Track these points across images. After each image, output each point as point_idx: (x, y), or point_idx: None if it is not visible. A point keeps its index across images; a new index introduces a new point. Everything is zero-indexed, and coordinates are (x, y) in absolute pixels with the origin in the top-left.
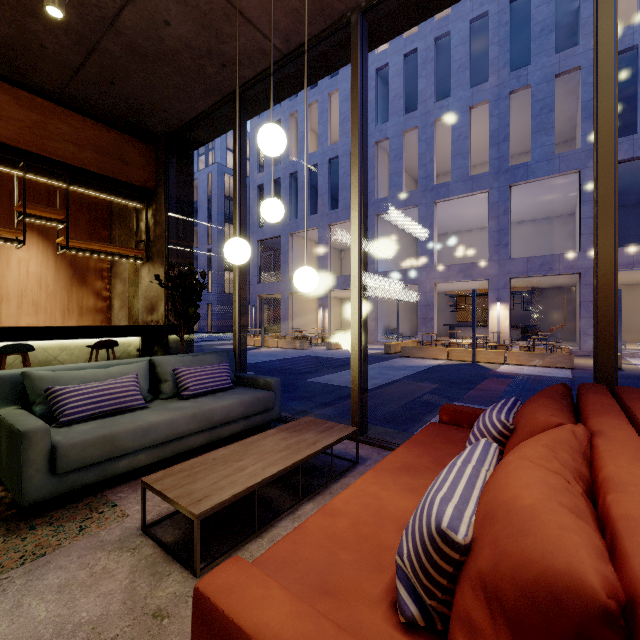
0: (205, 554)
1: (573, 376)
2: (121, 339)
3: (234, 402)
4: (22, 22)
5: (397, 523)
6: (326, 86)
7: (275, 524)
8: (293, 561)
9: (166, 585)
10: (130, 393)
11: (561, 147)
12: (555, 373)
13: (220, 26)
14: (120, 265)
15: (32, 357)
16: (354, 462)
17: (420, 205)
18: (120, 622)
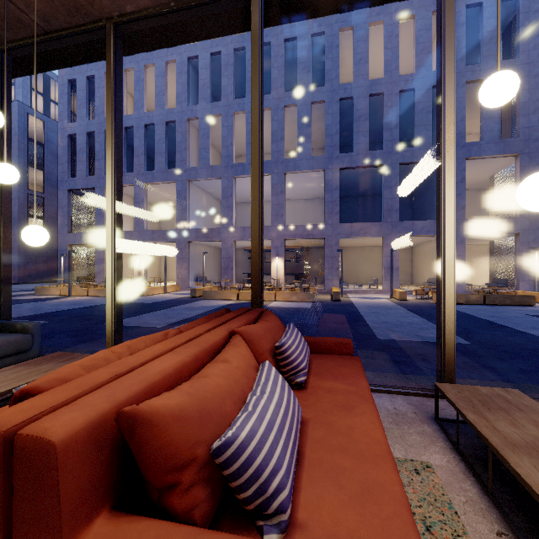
0: None
1: (311, 307)
2: None
3: None
4: None
5: None
6: (142, 58)
7: None
8: None
9: None
10: None
11: (319, 151)
12: (302, 305)
13: None
14: None
15: None
16: None
17: (223, 178)
18: None
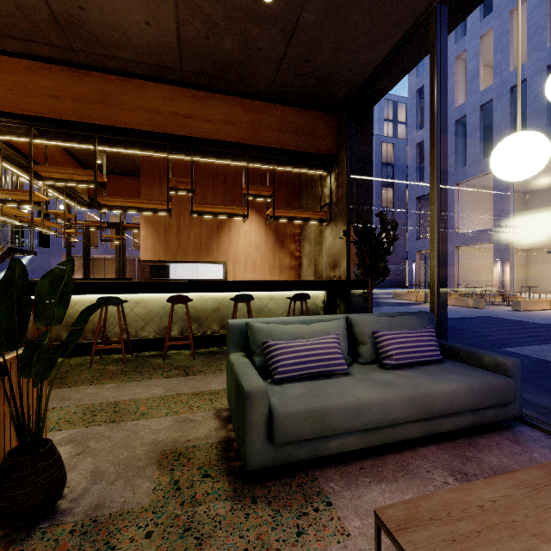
0: None
1: None
2: (310, 292)
3: (458, 387)
4: (246, 33)
5: None
6: (506, 4)
7: None
8: None
9: None
10: (333, 356)
11: None
12: None
13: None
14: (307, 229)
15: (252, 304)
16: None
17: None
18: None
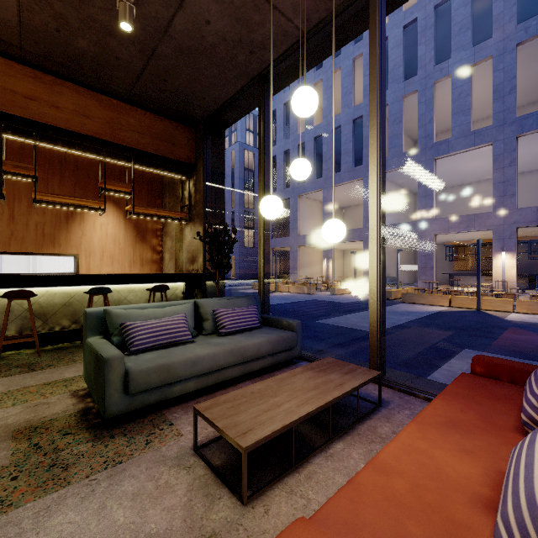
0: (249, 482)
1: None
2: (171, 284)
3: (263, 340)
4: (104, 41)
5: (464, 493)
6: (330, 66)
7: (309, 460)
8: (356, 525)
9: (218, 508)
10: (181, 329)
11: None
12: None
13: (250, 17)
14: (169, 226)
15: (110, 297)
16: (377, 404)
17: (419, 163)
18: None
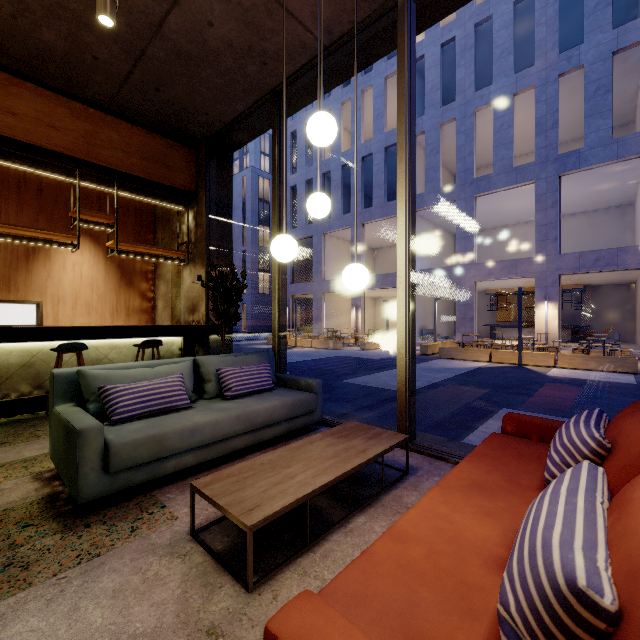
0: (256, 566)
1: (638, 382)
2: (165, 338)
3: (277, 404)
4: (77, 35)
5: (480, 555)
6: (359, 83)
7: (326, 537)
8: (366, 596)
9: (218, 599)
10: (176, 393)
11: (618, 131)
12: (615, 378)
13: (262, 22)
14: (163, 267)
15: (85, 355)
16: (404, 472)
17: (458, 200)
18: (174, 637)
